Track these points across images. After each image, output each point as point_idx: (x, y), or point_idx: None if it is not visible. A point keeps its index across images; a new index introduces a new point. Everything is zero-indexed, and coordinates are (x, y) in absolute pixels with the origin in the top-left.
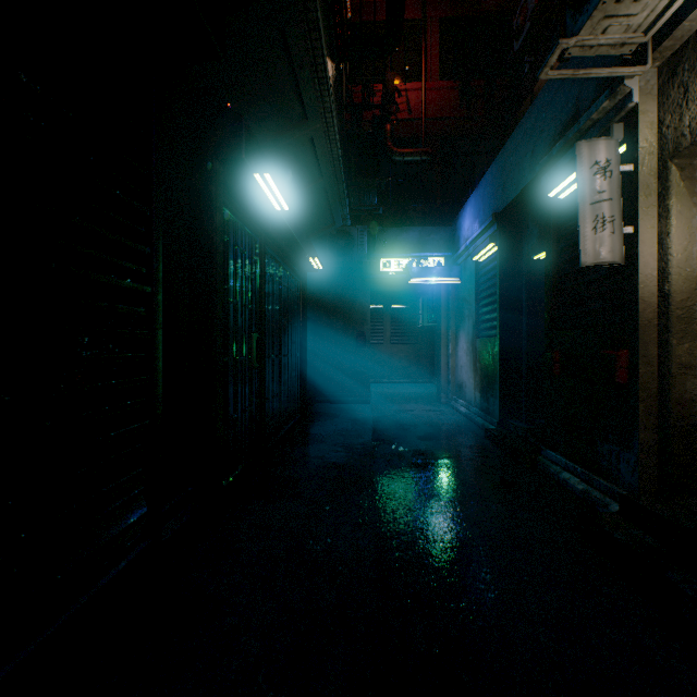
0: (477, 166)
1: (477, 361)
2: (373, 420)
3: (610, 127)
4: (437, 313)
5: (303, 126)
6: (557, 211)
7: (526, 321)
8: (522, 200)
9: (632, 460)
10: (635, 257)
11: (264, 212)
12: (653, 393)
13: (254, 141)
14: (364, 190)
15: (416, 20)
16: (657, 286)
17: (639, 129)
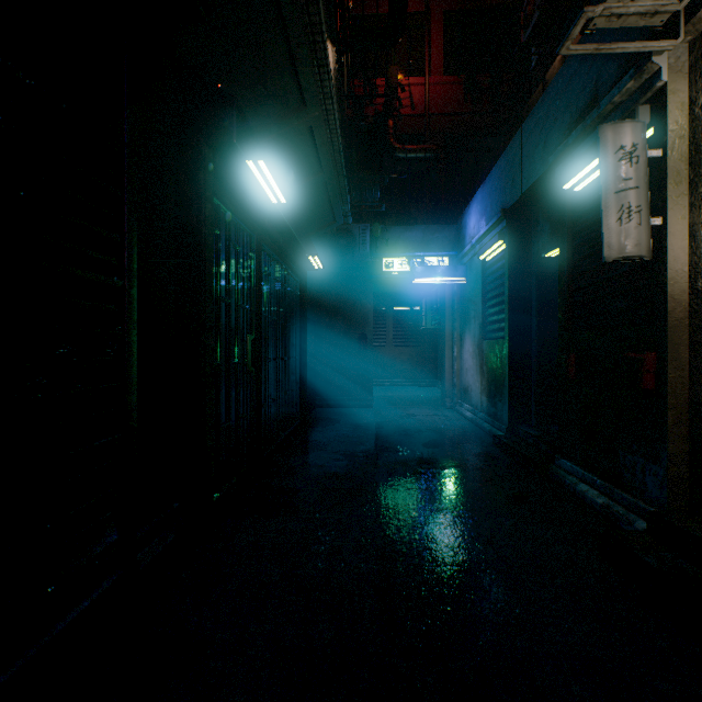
0: (482, 163)
1: (484, 364)
2: (375, 426)
3: (635, 110)
4: (441, 314)
5: (301, 114)
6: (572, 205)
7: (536, 323)
8: (532, 195)
9: (660, 473)
10: (664, 251)
11: (259, 206)
12: (684, 400)
13: (247, 125)
14: (366, 185)
15: (419, 13)
16: (688, 283)
17: (669, 110)
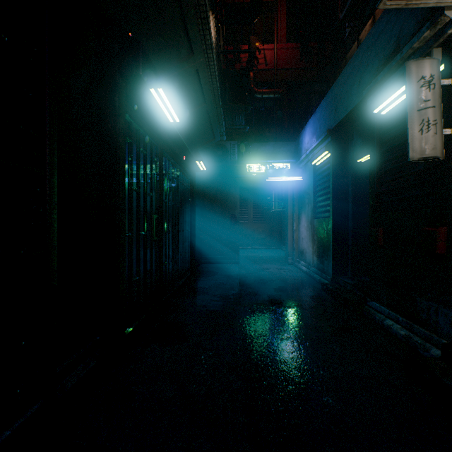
0: (312, 101)
1: (315, 234)
2: (241, 276)
3: (431, 51)
4: (285, 201)
5: (190, 59)
6: (379, 124)
7: (351, 206)
8: (349, 119)
9: (450, 315)
10: None
11: (161, 124)
12: None
13: (150, 63)
14: (235, 113)
15: (270, 1)
16: None
17: None
